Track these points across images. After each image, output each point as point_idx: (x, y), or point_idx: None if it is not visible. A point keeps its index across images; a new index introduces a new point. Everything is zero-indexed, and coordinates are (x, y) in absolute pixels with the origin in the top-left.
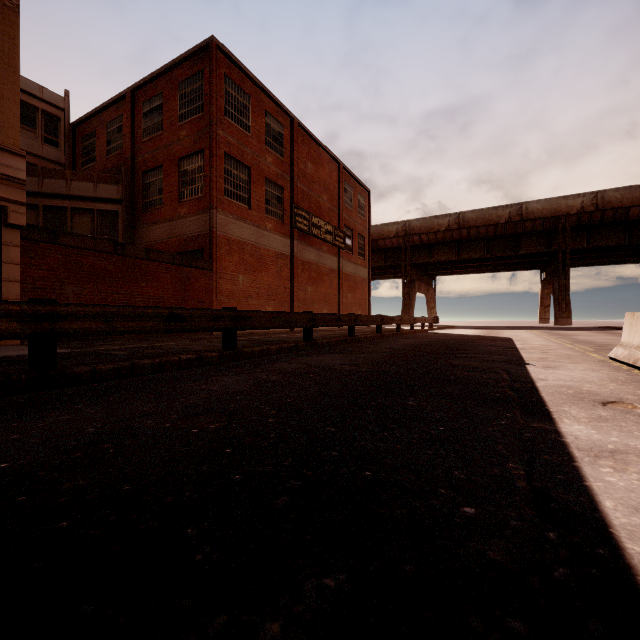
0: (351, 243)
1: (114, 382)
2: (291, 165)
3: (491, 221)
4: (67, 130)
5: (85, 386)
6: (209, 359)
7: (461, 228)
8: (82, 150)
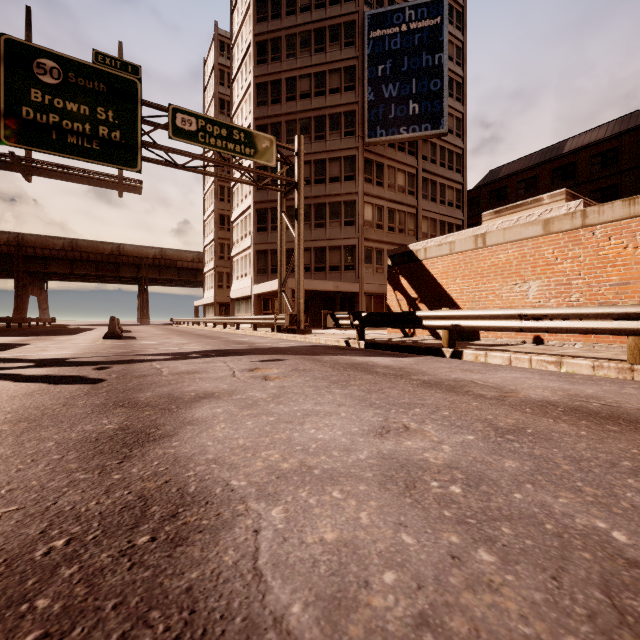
0: None
1: None
2: None
3: (99, 251)
4: None
5: None
6: None
7: (75, 251)
8: None
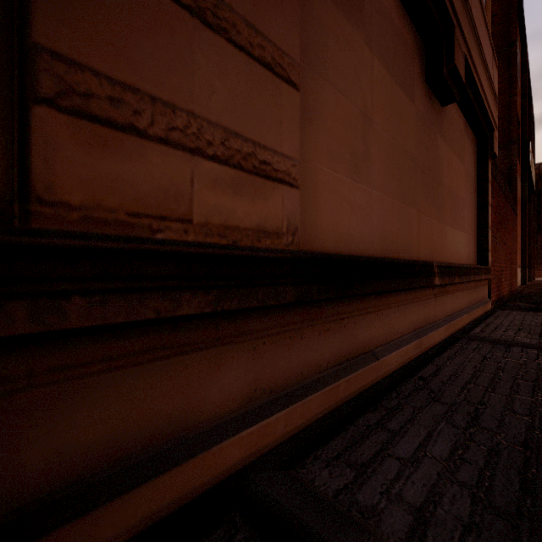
0: None
1: None
2: (522, 97)
3: None
4: None
5: None
6: None
7: None
8: None
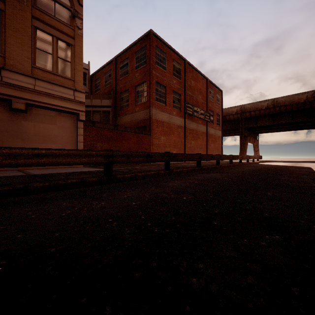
0: (213, 118)
1: (134, 181)
2: (184, 83)
3: (294, 102)
4: (89, 78)
5: (125, 182)
6: (161, 174)
7: (275, 107)
8: (95, 86)
